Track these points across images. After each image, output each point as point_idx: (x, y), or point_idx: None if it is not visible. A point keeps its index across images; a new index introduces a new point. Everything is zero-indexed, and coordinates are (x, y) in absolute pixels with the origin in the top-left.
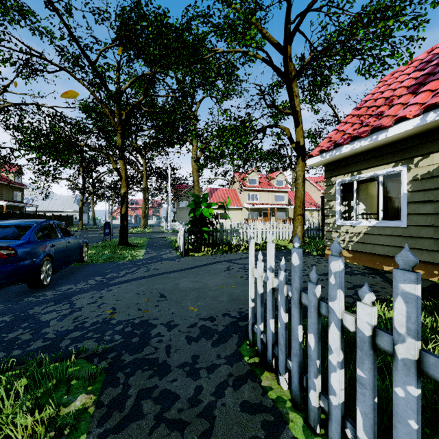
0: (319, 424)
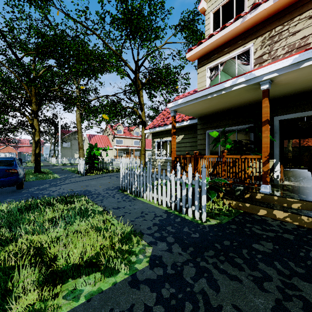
0: (134, 193)
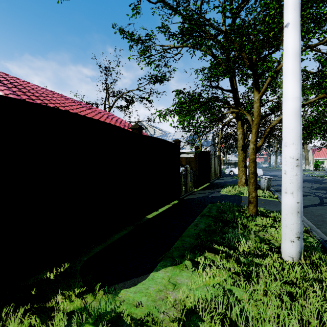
0: None
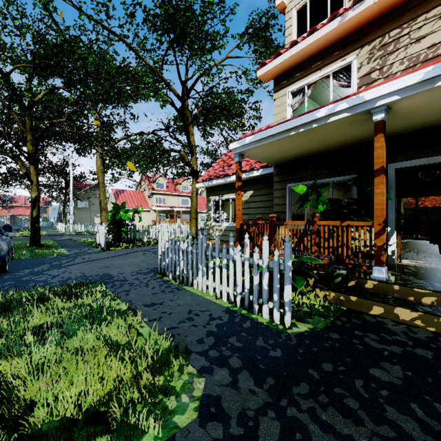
0: (179, 279)
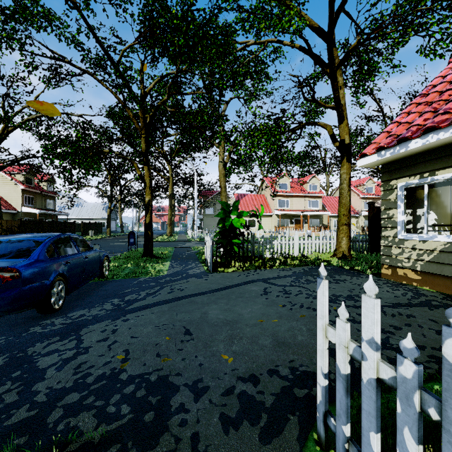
0: None
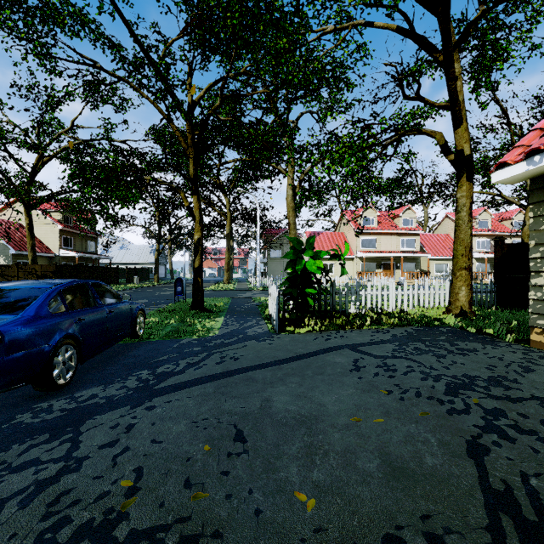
0: None
